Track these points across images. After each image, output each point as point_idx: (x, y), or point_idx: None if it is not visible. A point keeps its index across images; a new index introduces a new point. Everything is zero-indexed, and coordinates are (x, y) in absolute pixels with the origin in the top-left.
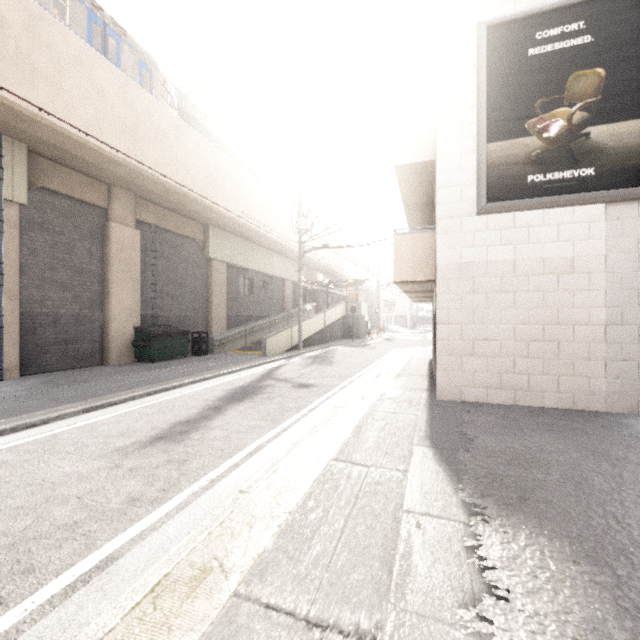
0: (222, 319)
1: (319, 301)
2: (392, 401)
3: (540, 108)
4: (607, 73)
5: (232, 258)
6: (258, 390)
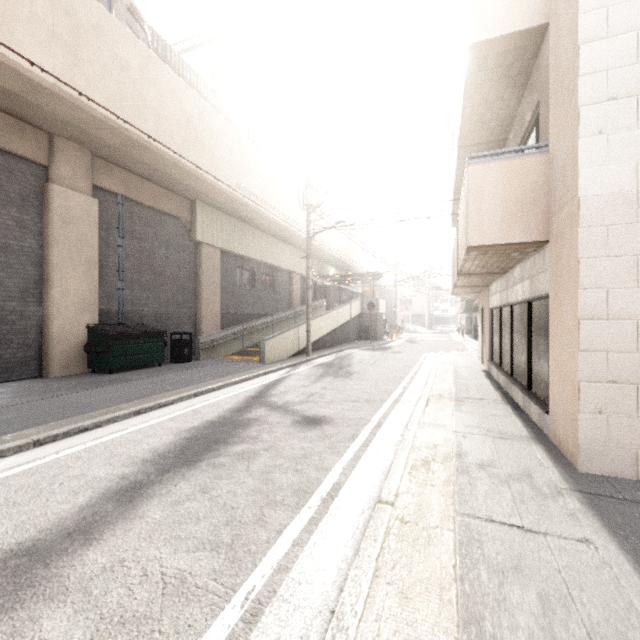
0: (215, 317)
1: (331, 298)
2: (491, 476)
3: None
4: None
5: (227, 243)
6: (234, 431)
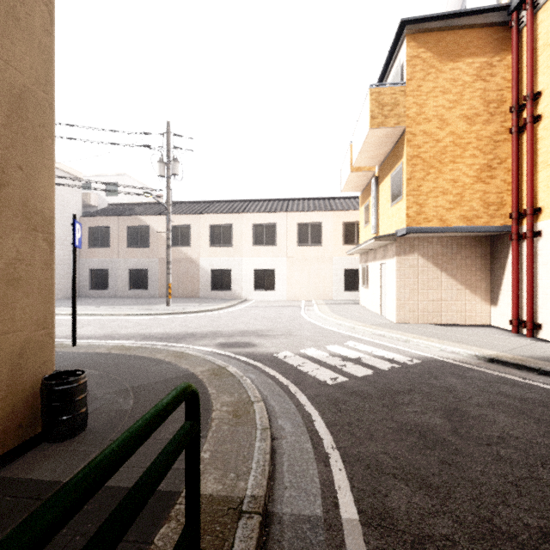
0: None
1: None
2: None
3: None
4: None
5: None
6: None
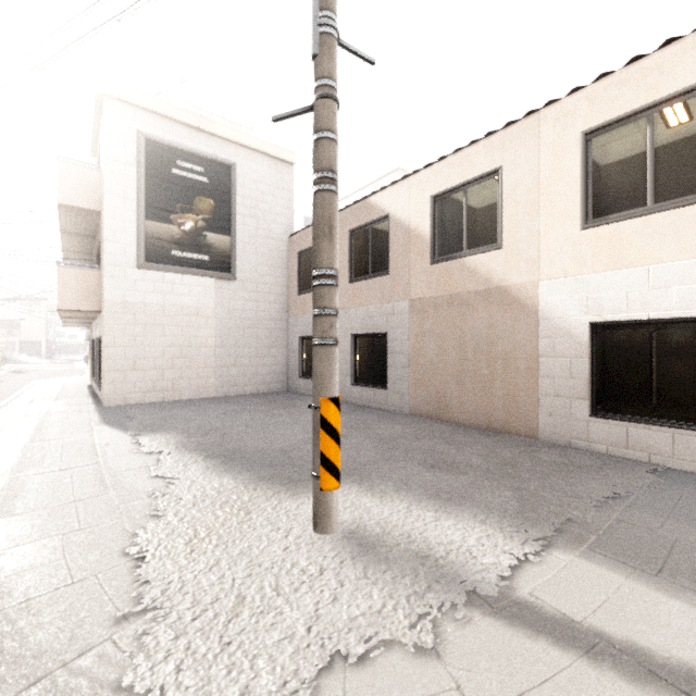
0: None
1: None
2: (62, 413)
3: (180, 210)
4: (215, 205)
5: None
6: None
